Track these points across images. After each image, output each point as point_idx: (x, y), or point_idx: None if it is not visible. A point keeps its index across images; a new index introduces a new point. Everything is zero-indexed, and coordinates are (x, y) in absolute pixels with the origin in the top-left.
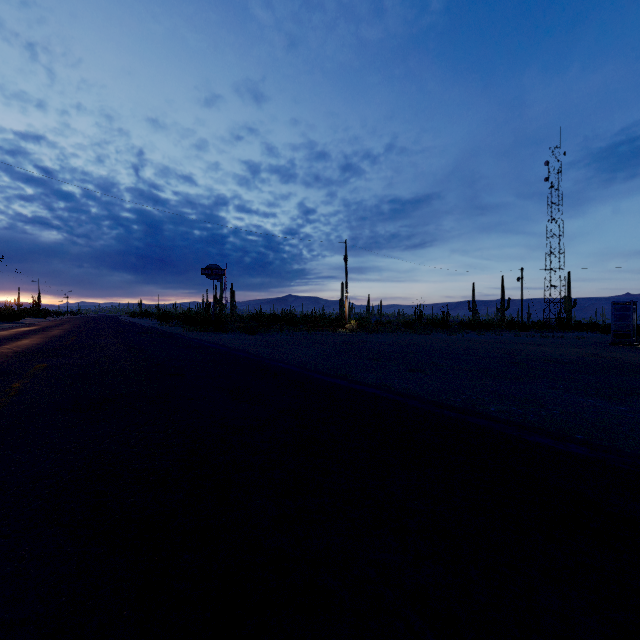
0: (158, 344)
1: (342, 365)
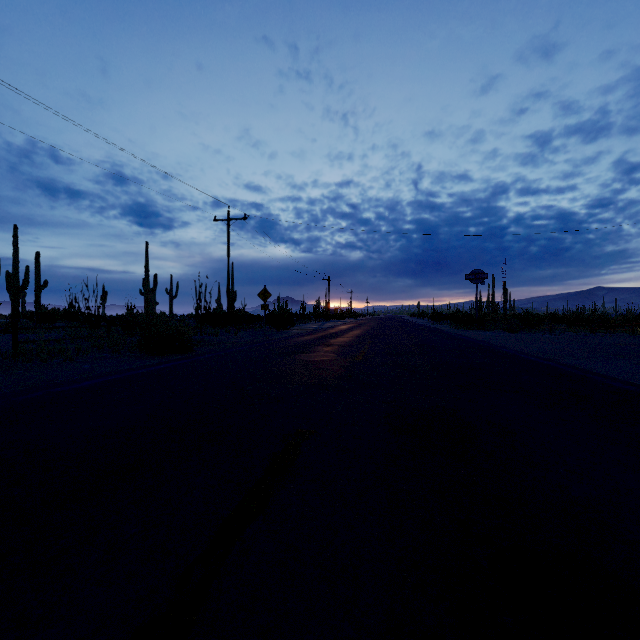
0: (427, 335)
1: (564, 355)
